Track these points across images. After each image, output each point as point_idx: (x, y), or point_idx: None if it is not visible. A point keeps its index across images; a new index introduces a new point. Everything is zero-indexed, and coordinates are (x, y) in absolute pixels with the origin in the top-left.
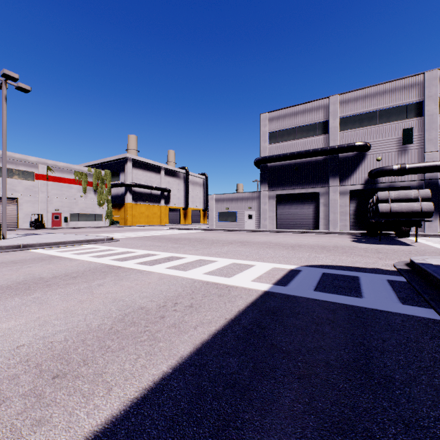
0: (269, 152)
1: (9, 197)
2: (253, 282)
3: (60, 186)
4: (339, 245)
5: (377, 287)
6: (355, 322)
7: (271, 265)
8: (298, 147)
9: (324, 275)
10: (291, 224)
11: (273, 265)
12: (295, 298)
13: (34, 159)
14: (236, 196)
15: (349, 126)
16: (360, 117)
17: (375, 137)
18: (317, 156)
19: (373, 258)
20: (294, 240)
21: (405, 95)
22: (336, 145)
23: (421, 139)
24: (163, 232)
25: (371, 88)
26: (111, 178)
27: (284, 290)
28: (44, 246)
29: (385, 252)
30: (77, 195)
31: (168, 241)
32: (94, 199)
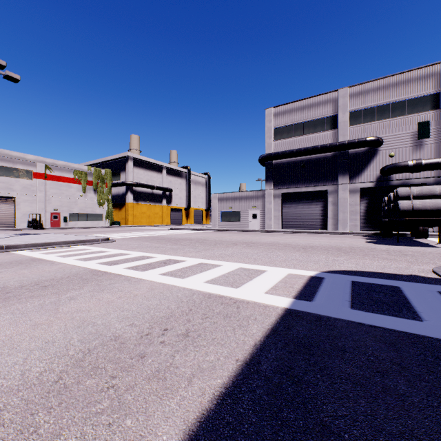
0: (274, 148)
1: (6, 196)
2: (268, 295)
3: (59, 185)
4: (356, 247)
5: (432, 303)
6: (438, 368)
7: (286, 271)
8: (305, 143)
9: (355, 284)
10: (297, 224)
11: (287, 270)
12: (330, 321)
13: (31, 157)
14: (239, 195)
15: (360, 121)
16: (371, 110)
17: (387, 132)
18: (326, 152)
19: (403, 262)
20: (304, 241)
21: (421, 86)
22: (346, 140)
23: (437, 133)
24: (163, 232)
25: (383, 79)
26: (111, 177)
27: (312, 307)
28: (30, 247)
29: (412, 255)
30: (76, 194)
31: (167, 242)
32: (94, 199)
